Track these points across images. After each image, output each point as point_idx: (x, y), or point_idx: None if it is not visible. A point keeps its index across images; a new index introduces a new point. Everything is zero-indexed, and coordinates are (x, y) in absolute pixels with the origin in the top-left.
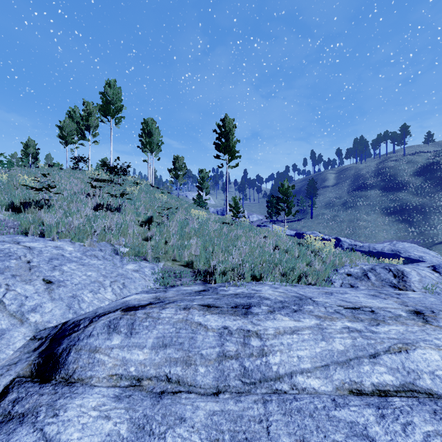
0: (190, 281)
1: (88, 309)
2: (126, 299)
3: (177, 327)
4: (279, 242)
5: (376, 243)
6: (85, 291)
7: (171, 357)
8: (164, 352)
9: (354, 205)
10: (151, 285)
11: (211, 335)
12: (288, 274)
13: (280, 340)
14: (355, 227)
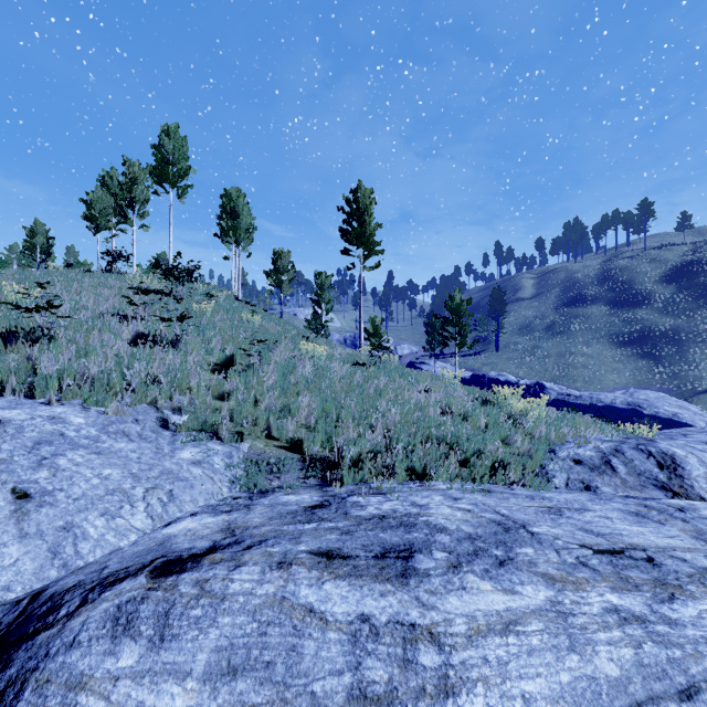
0: (296, 480)
1: (92, 554)
2: (169, 530)
3: (261, 619)
4: (452, 399)
5: (601, 391)
6: (91, 515)
7: (246, 702)
8: (229, 689)
9: (566, 329)
10: (224, 491)
11: (334, 639)
12: (472, 464)
13: (482, 649)
14: (567, 365)
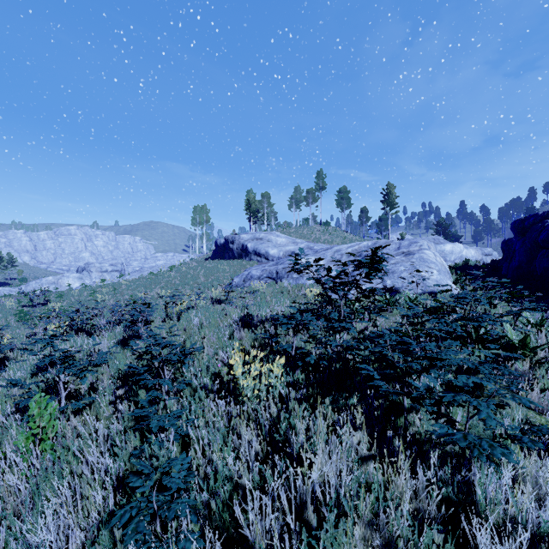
0: None
1: None
2: None
3: None
4: None
5: None
6: None
7: None
8: None
9: None
10: None
11: None
12: None
13: None
14: None
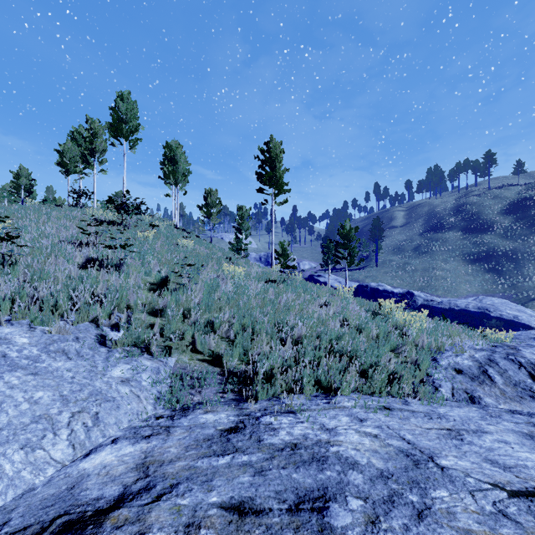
0: (215, 394)
1: (2, 496)
2: (86, 465)
3: None
4: (348, 313)
5: (457, 298)
6: (10, 448)
7: None
8: None
9: (429, 250)
10: (149, 409)
11: None
12: (370, 376)
13: None
14: (431, 278)
